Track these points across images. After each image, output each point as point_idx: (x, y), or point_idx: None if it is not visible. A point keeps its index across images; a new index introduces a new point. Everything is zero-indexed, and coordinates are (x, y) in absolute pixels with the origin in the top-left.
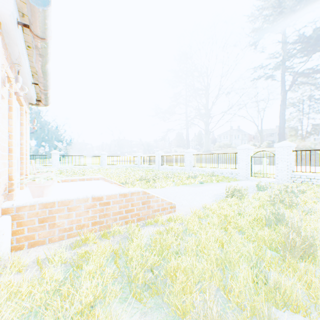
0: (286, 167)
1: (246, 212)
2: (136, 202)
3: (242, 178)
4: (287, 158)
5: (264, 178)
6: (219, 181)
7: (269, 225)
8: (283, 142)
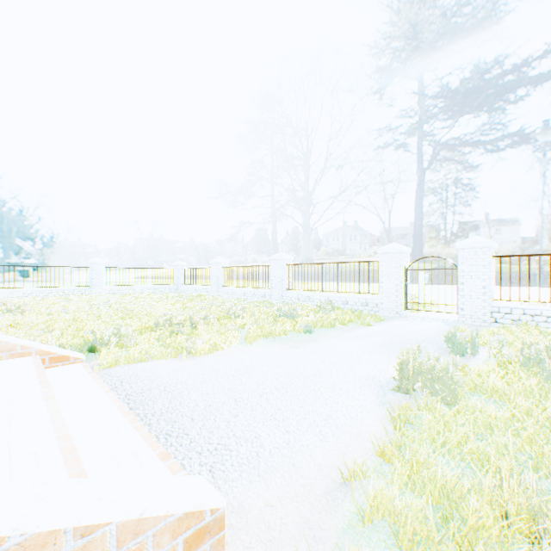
0: (481, 290)
1: None
2: None
3: (389, 313)
4: (484, 272)
5: (426, 311)
6: (346, 324)
7: None
8: (473, 238)
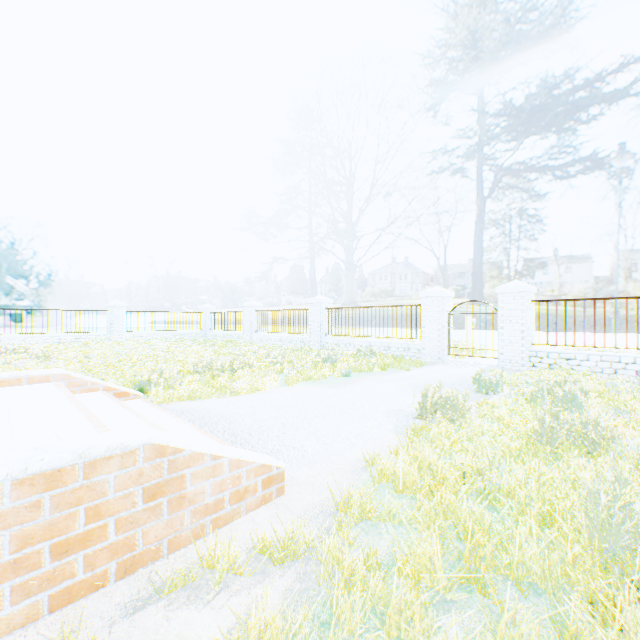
0: (519, 335)
1: (506, 487)
2: (114, 498)
3: (431, 359)
4: (522, 317)
5: (470, 357)
6: (386, 369)
7: (613, 550)
8: (513, 282)
